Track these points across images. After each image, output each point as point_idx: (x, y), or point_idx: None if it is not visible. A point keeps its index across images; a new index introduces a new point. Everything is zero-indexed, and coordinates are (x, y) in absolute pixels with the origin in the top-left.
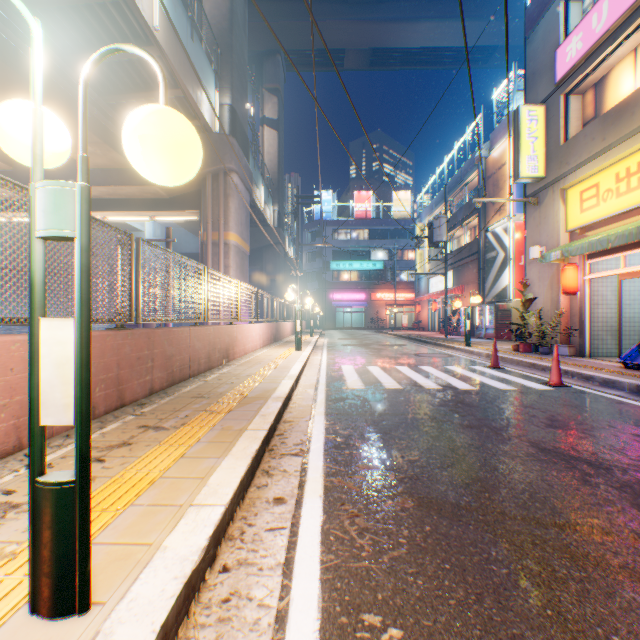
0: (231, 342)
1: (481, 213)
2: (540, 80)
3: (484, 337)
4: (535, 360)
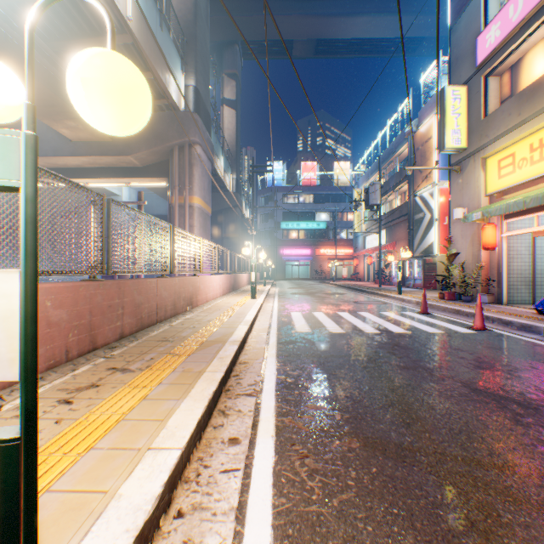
0: (194, 291)
1: (410, 180)
2: (463, 64)
3: (413, 287)
4: (459, 307)
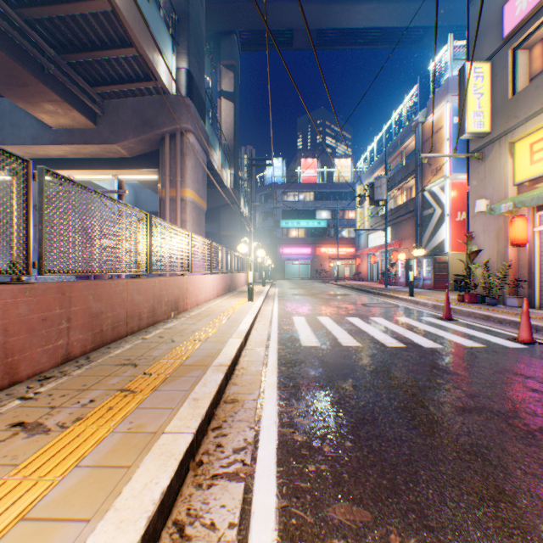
0: (181, 294)
1: (418, 174)
2: (485, 38)
3: (422, 287)
4: (488, 312)
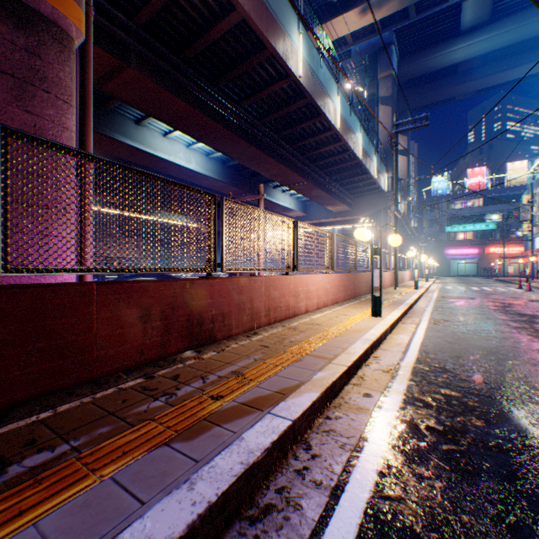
0: (402, 277)
1: None
2: None
3: None
4: None
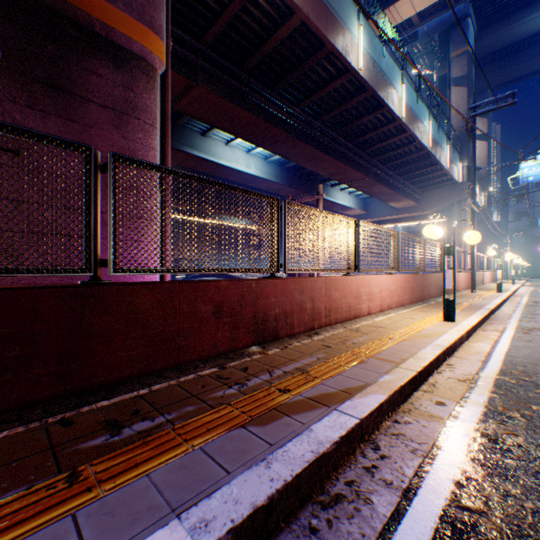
0: (481, 278)
1: None
2: None
3: None
4: None
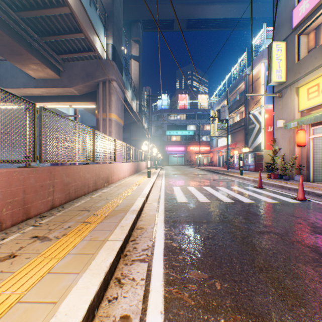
0: (110, 173)
1: (246, 104)
2: (283, 28)
3: (248, 170)
4: (283, 183)
